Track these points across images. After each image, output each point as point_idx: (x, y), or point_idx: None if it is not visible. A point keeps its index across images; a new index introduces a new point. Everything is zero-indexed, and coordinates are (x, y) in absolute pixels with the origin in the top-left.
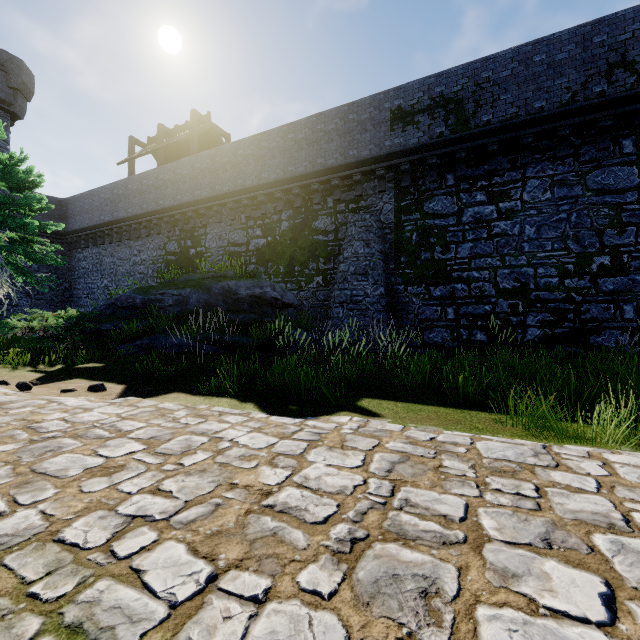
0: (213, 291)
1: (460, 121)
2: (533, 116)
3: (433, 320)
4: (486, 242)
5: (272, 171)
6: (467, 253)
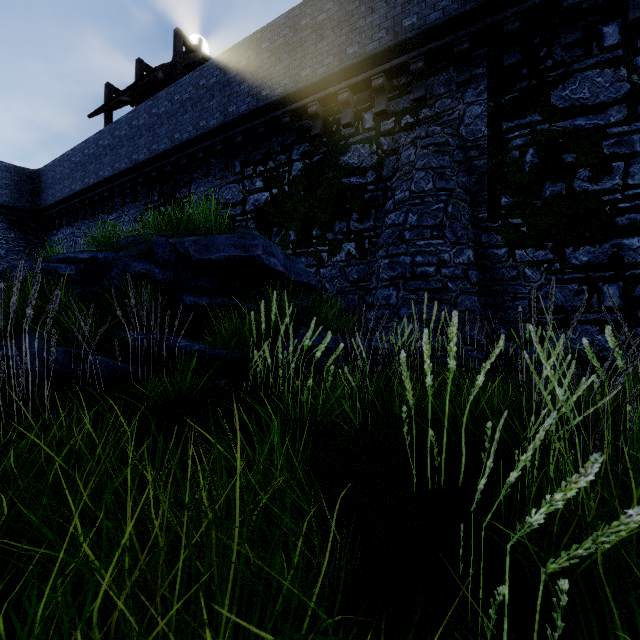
0: (158, 256)
1: None
2: None
3: (571, 310)
4: None
5: (277, 83)
6: None
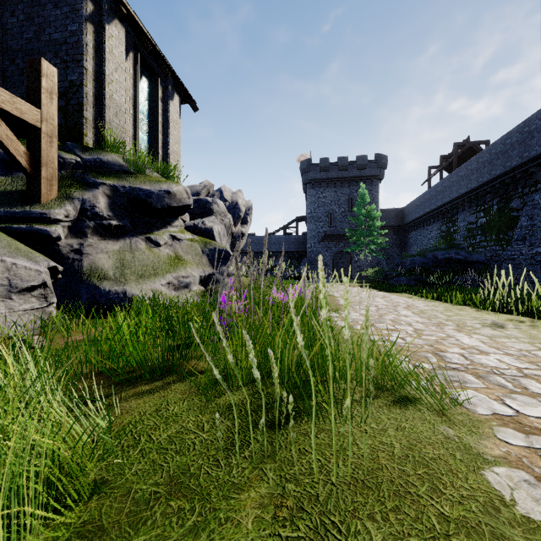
0: (427, 257)
1: None
2: None
3: None
4: None
5: (484, 176)
6: None
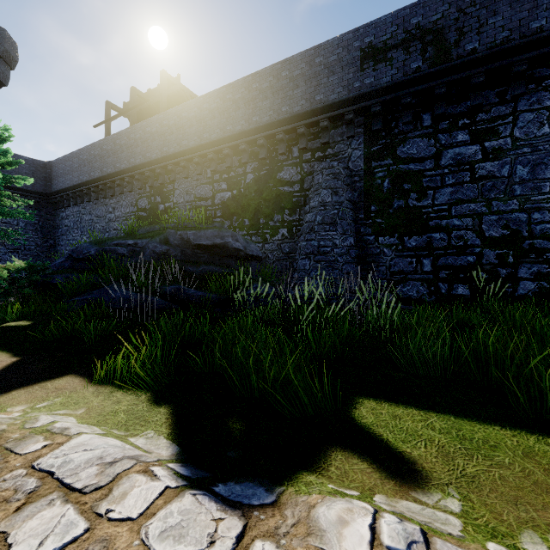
0: (171, 241)
1: (440, 53)
2: (530, 38)
3: (407, 272)
4: (469, 186)
5: (237, 123)
6: (446, 199)
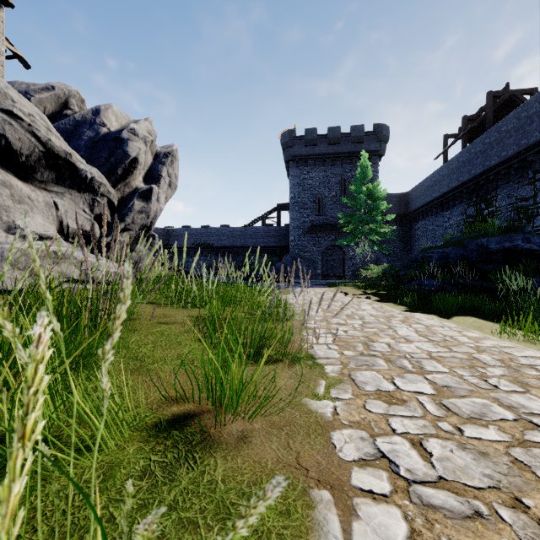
0: (468, 247)
1: None
2: None
3: None
4: None
5: None
6: None
